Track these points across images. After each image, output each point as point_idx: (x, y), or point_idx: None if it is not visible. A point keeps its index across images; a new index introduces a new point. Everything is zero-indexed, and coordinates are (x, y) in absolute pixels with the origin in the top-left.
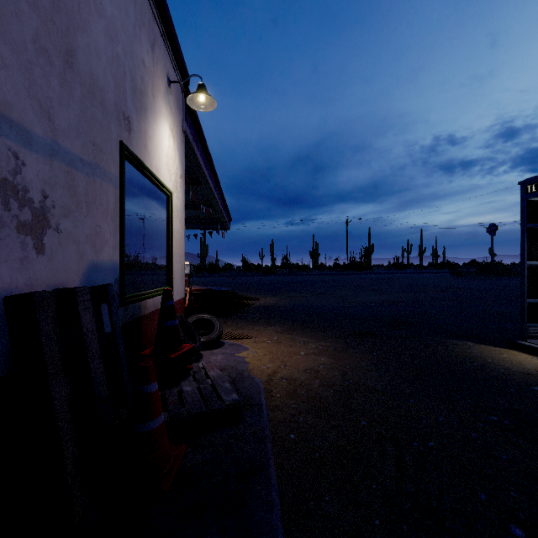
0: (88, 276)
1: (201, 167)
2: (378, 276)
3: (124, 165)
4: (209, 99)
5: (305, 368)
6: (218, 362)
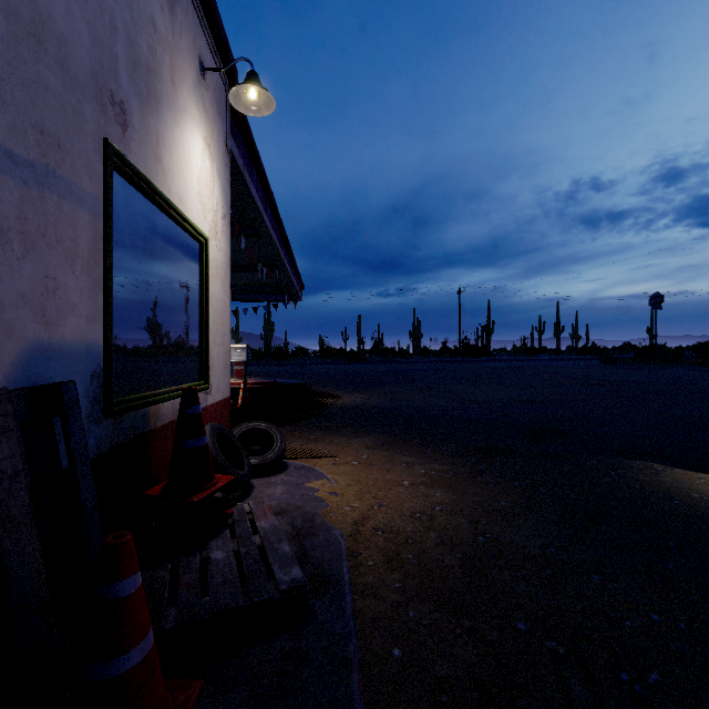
0: (27, 368)
1: (258, 209)
2: (502, 365)
3: (112, 179)
4: (264, 96)
5: (412, 511)
6: (277, 499)
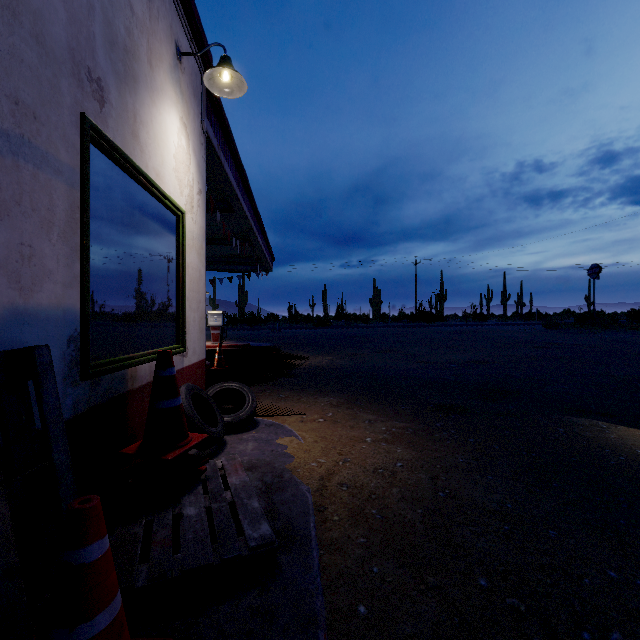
0: (1, 333)
1: (231, 186)
2: (455, 329)
3: (89, 152)
4: (236, 79)
5: (375, 467)
6: (248, 455)
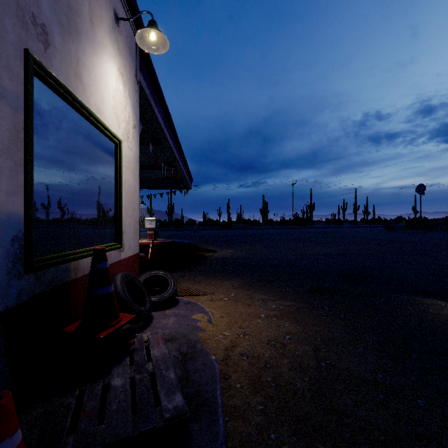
0: None
1: (160, 125)
2: (321, 230)
3: (32, 83)
4: (161, 38)
5: (268, 339)
6: (169, 328)
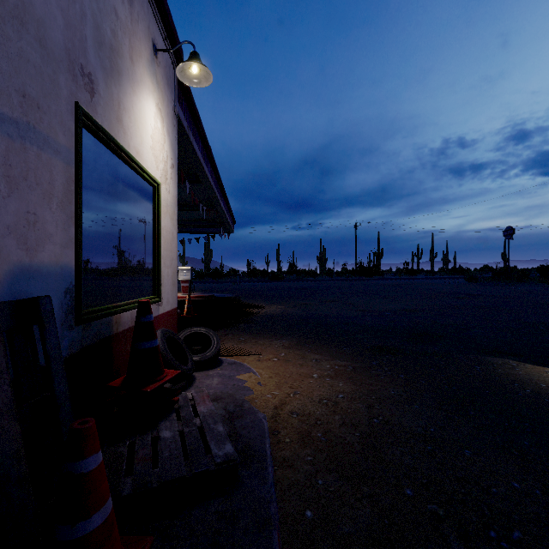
0: (11, 286)
1: (199, 161)
2: (389, 282)
3: (82, 135)
4: (204, 71)
5: (320, 398)
6: (214, 388)
